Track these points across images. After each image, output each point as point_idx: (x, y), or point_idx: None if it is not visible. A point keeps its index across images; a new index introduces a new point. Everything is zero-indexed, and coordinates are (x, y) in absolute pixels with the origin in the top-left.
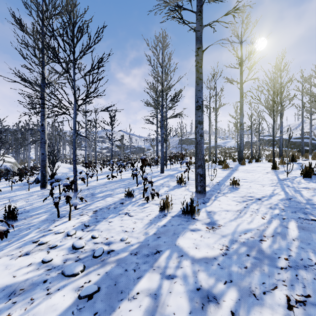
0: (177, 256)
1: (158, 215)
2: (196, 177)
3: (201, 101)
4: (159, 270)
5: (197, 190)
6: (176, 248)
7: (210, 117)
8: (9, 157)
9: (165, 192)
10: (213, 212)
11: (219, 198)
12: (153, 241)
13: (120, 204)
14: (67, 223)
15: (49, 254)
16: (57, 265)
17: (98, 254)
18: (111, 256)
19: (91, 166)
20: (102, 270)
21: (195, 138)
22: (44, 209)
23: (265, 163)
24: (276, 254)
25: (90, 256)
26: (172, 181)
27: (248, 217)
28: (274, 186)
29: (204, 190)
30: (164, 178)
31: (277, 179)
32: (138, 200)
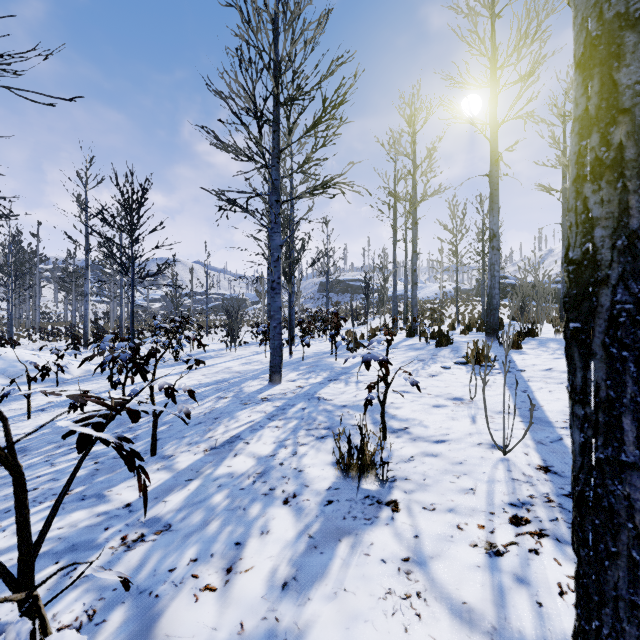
0: None
1: None
2: (637, 634)
3: None
4: None
5: None
6: None
7: (396, 227)
8: None
9: (272, 614)
10: None
11: None
12: None
13: None
14: None
15: None
16: None
17: None
18: None
19: None
20: None
21: (610, 158)
22: None
23: None
24: None
25: None
26: (313, 443)
27: None
28: None
29: None
30: (281, 413)
31: None
32: None
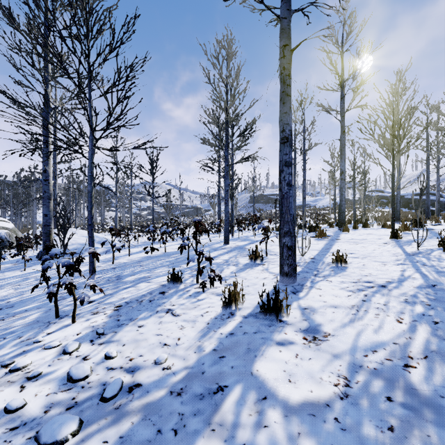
0: (256, 400)
1: (221, 314)
2: (281, 250)
3: (289, 130)
4: (222, 432)
5: (282, 272)
6: (252, 381)
7: (295, 163)
8: (5, 221)
9: (232, 274)
10: (311, 309)
11: (319, 284)
12: (212, 365)
13: (159, 294)
14: (69, 328)
15: (23, 391)
16: (30, 418)
17: (110, 394)
18: (135, 398)
19: (119, 234)
20: (114, 432)
21: (280, 188)
22: (38, 301)
23: (378, 229)
24: (443, 397)
25: (95, 398)
26: (242, 257)
27: (373, 319)
28: (401, 264)
29: (293, 272)
30: (230, 252)
31: (404, 254)
32: (190, 288)
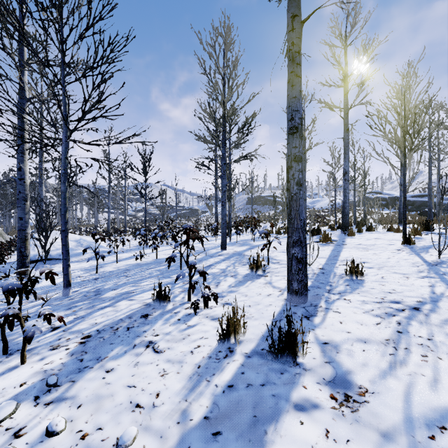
0: None
1: (216, 350)
2: (290, 263)
3: (298, 118)
4: None
5: (291, 289)
6: None
7: None
8: None
9: (230, 289)
10: (333, 344)
11: (336, 305)
12: None
13: (141, 317)
14: (14, 373)
15: None
16: None
17: None
18: None
19: (104, 239)
20: None
21: (288, 188)
22: None
23: (385, 233)
24: None
25: None
26: (241, 266)
27: (421, 364)
28: (427, 277)
29: (304, 289)
30: (227, 259)
31: (425, 264)
32: (179, 308)
